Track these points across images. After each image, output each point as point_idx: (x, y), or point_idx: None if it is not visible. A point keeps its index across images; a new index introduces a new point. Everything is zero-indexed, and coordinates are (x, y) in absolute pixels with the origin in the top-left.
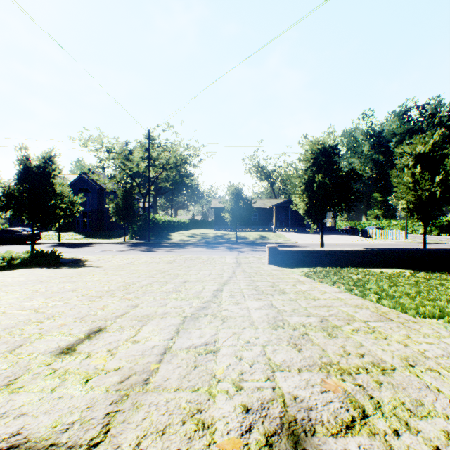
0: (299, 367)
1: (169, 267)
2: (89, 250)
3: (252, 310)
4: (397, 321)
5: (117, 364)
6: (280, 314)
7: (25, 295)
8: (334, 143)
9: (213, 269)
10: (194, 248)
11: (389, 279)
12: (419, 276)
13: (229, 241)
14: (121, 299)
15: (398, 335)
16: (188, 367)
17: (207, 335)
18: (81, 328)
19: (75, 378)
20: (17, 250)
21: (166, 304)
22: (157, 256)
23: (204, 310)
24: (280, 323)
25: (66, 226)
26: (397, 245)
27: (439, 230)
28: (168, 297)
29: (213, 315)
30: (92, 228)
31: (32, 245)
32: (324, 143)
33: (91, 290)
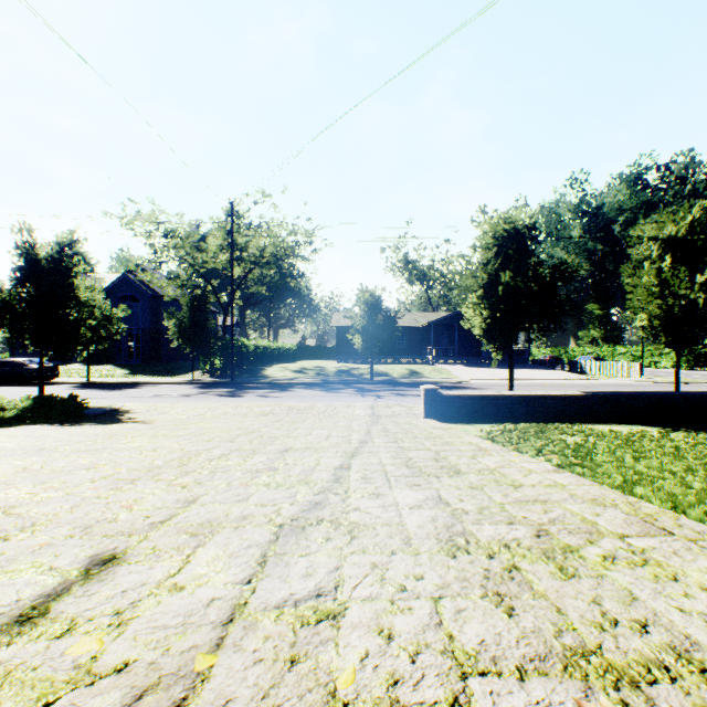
0: (518, 662)
1: (262, 423)
2: (135, 394)
3: (404, 510)
4: (682, 536)
5: (125, 654)
6: (458, 520)
7: (1, 478)
8: (531, 220)
9: (334, 427)
10: (304, 391)
11: (629, 444)
12: (676, 439)
13: (360, 379)
14: (168, 487)
15: (697, 571)
16: (277, 663)
17: (321, 572)
18: (76, 554)
19: (19, 700)
20: (19, 394)
21: (249, 496)
22: (243, 405)
23: (317, 510)
24: (461, 540)
25: (101, 355)
26: (630, 386)
27: (693, 362)
28: (253, 481)
29: (333, 521)
30: (142, 359)
31: (41, 387)
32: (515, 220)
33: (121, 466)
